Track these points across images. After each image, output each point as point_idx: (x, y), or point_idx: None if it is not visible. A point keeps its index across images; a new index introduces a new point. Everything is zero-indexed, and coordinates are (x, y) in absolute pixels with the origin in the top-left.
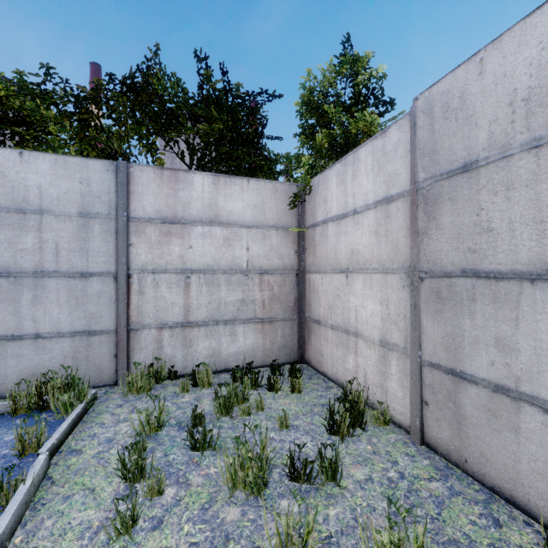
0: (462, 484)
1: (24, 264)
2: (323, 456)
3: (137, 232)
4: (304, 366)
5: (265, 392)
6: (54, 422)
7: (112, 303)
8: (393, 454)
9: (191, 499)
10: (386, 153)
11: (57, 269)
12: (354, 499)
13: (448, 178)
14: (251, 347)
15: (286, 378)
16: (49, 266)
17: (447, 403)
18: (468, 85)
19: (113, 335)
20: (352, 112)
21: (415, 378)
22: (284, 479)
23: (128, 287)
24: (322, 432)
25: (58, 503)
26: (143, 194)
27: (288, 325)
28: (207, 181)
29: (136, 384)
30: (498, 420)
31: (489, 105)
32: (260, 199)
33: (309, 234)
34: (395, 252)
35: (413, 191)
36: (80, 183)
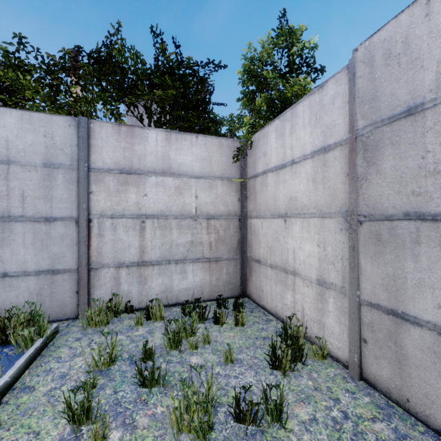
0: (406, 425)
1: None
2: (268, 398)
3: (97, 181)
4: (246, 300)
5: (211, 325)
6: (14, 356)
7: (74, 245)
8: (334, 390)
9: None
10: (323, 106)
11: (23, 214)
12: None
13: (389, 123)
14: (199, 283)
15: (230, 311)
16: (15, 211)
17: (387, 342)
18: (413, 28)
19: (75, 273)
20: (287, 79)
21: (353, 316)
22: (230, 419)
23: (88, 230)
24: (265, 367)
25: None
26: (102, 147)
27: (231, 264)
28: (160, 137)
29: (94, 318)
30: None
31: (437, 46)
32: (207, 153)
33: (250, 184)
34: (332, 197)
35: (352, 139)
36: (44, 137)
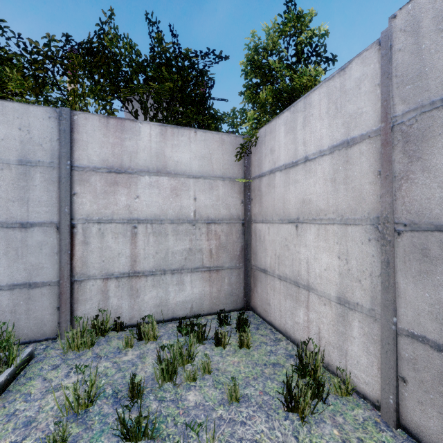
0: None
1: None
2: None
3: (81, 181)
4: (250, 314)
5: (212, 347)
6: None
7: (55, 254)
8: None
9: None
10: (346, 92)
11: None
12: None
13: None
14: (198, 295)
15: (233, 328)
16: None
17: (437, 387)
18: None
19: (56, 287)
20: (295, 69)
21: (388, 347)
22: None
23: (71, 237)
24: (277, 407)
25: None
26: (88, 143)
27: (234, 273)
28: (154, 131)
29: (77, 340)
30: None
31: None
32: (207, 150)
33: (255, 184)
34: (357, 200)
35: (385, 129)
36: (19, 130)
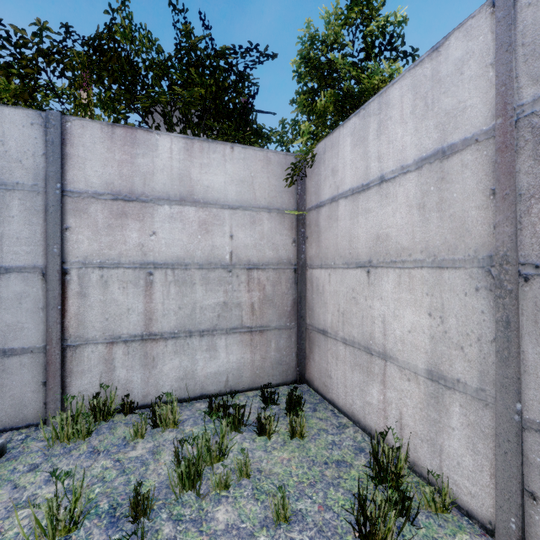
0: None
1: None
2: None
3: (77, 211)
4: (305, 389)
5: (252, 436)
6: None
7: (39, 310)
8: None
9: None
10: (440, 81)
11: None
12: None
13: None
14: (236, 364)
15: (282, 408)
16: None
17: None
18: None
19: (41, 354)
20: (363, 69)
21: (508, 446)
22: None
23: (62, 287)
24: (345, 531)
25: None
26: (85, 160)
27: (283, 335)
28: (177, 146)
29: (66, 427)
30: None
31: None
32: (248, 173)
33: (311, 217)
34: (458, 233)
35: (504, 127)
36: None
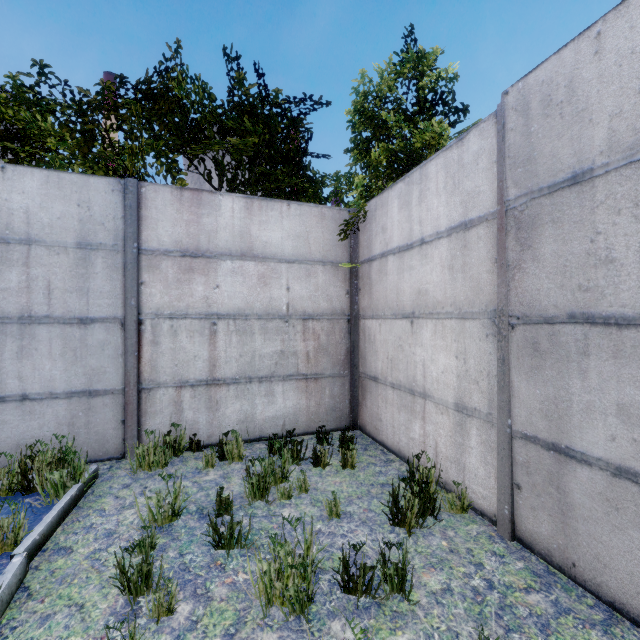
0: (571, 596)
1: (7, 307)
2: (387, 561)
3: (150, 267)
4: (357, 434)
5: (309, 467)
6: (41, 508)
7: (119, 356)
8: (476, 553)
9: (211, 620)
10: (464, 166)
11: (49, 313)
12: (430, 620)
13: (549, 194)
14: (292, 410)
15: (335, 448)
16: (39, 310)
17: (547, 488)
18: (579, 69)
19: (120, 396)
20: (416, 122)
21: (503, 453)
22: (335, 589)
23: (138, 336)
24: (383, 522)
25: (33, 626)
26: (158, 221)
27: (337, 383)
28: (238, 205)
29: (148, 457)
30: (621, 514)
31: (609, 94)
32: (304, 228)
33: (364, 270)
34: (475, 291)
35: (501, 213)
36: (78, 206)
